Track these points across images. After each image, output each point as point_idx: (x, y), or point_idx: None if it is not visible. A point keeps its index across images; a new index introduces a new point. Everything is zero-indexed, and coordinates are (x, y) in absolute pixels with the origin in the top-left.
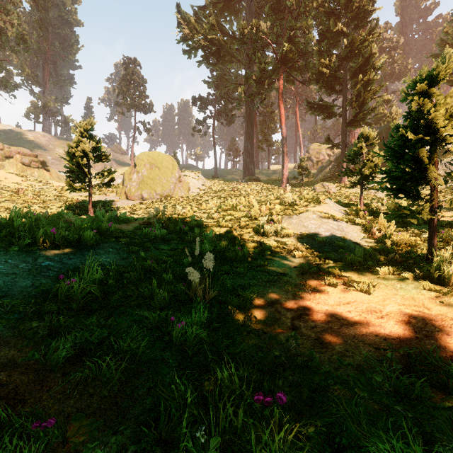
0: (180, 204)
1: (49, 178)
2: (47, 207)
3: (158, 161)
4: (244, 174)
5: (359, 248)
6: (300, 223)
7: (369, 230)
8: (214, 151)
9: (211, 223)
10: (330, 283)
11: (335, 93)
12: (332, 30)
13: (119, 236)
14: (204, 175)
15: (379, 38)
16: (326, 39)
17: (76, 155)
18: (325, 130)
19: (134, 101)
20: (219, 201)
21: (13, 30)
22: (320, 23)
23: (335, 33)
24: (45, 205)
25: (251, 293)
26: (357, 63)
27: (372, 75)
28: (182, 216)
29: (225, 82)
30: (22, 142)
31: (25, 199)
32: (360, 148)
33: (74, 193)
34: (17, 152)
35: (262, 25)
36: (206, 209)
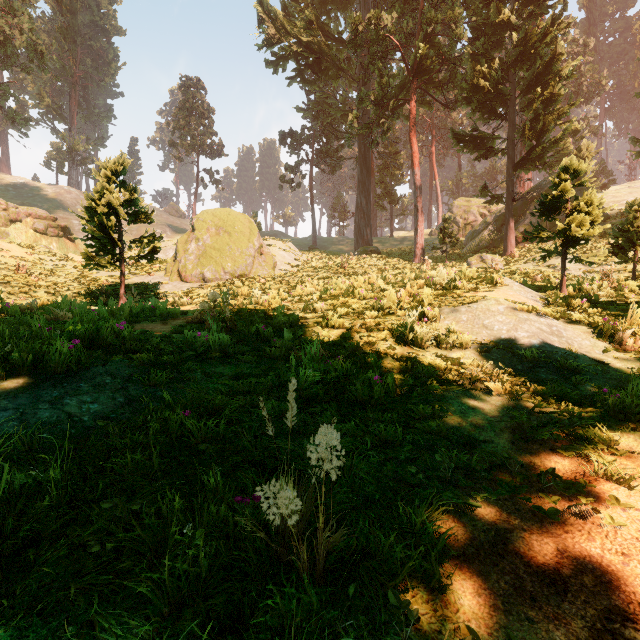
0: (261, 288)
1: (74, 251)
2: (59, 293)
3: (228, 222)
4: (356, 244)
5: (608, 371)
6: (476, 320)
7: (608, 334)
8: (312, 211)
9: (312, 320)
10: (613, 475)
11: (496, 119)
12: (492, 22)
13: (136, 348)
14: (298, 246)
15: (566, 31)
16: (483, 36)
17: (98, 211)
18: (475, 179)
19: (196, 140)
20: (321, 283)
21: (22, 38)
22: (474, 11)
23: (498, 26)
24: (56, 290)
25: (436, 521)
26: (533, 70)
27: (557, 87)
28: (262, 307)
29: (328, 108)
30: (38, 201)
31: (27, 280)
32: (563, 191)
33: (103, 272)
34: (27, 214)
35: (385, 17)
36: (302, 296)
